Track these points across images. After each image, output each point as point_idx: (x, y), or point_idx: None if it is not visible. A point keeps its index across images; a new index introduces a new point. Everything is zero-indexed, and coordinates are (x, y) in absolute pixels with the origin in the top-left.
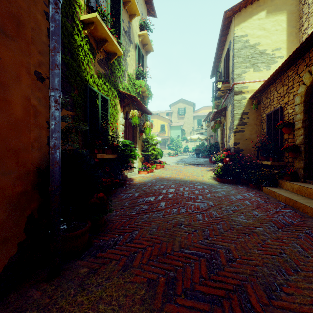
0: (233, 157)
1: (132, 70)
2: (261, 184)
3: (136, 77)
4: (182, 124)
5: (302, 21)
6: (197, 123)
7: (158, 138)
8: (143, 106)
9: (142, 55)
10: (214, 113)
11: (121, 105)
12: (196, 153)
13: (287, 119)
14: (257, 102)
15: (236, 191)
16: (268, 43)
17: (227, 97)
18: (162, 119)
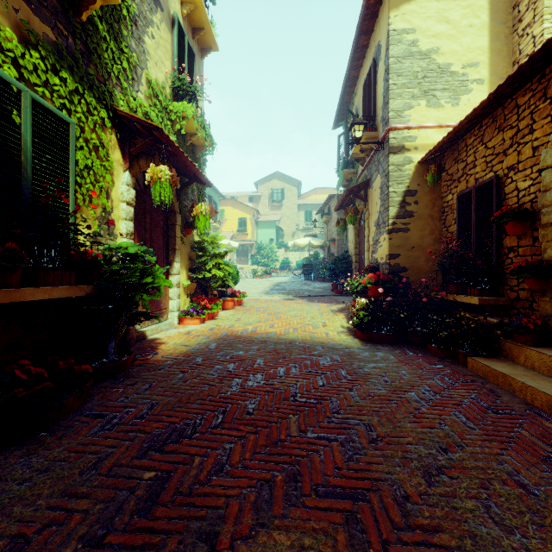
0: (389, 284)
1: (163, 75)
2: (459, 349)
3: (174, 96)
4: (278, 219)
5: (519, 11)
6: (304, 217)
7: (232, 242)
8: (186, 160)
9: (191, 49)
10: (345, 192)
11: (124, 151)
12: (306, 272)
13: (515, 202)
14: (437, 168)
15: (410, 370)
16: (454, 51)
17: (370, 160)
18: (241, 208)
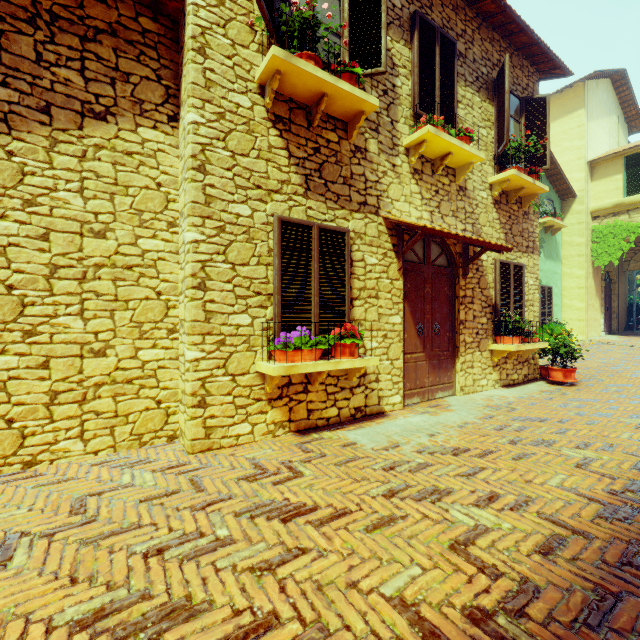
0: None
1: None
2: None
3: None
4: None
5: None
6: None
7: None
8: None
9: None
10: None
11: None
12: None
13: None
14: None
15: None
16: None
17: None
18: None
